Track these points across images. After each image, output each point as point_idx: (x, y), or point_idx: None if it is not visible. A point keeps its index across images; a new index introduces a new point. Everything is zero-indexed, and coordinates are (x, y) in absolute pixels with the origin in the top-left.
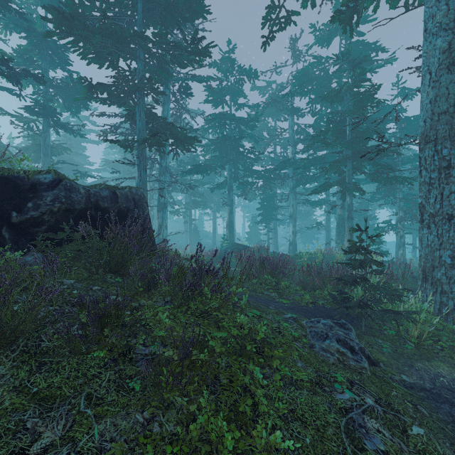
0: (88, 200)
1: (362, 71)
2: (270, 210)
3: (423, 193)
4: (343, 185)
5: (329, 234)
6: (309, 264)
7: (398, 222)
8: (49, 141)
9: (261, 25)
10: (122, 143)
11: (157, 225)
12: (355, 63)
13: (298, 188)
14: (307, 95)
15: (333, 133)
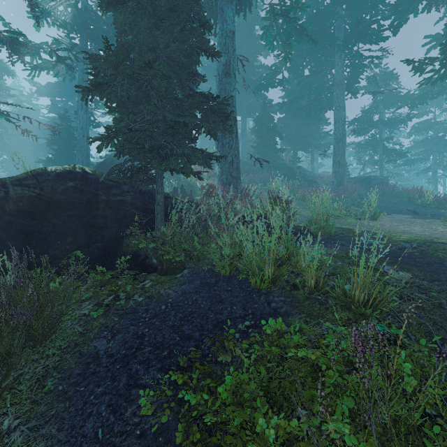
0: (380, 181)
1: None
2: None
3: None
4: None
5: None
6: None
7: None
8: (318, 163)
9: (445, 100)
10: (374, 162)
11: None
12: None
13: None
14: None
15: None
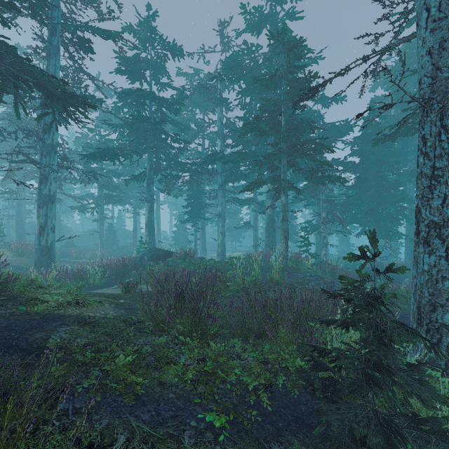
0: None
1: (298, 54)
2: (198, 208)
3: (418, 190)
4: (276, 183)
5: (257, 233)
6: (244, 278)
7: (323, 223)
8: None
9: None
10: None
11: (37, 226)
12: (291, 45)
13: (226, 186)
14: (237, 83)
15: (266, 123)
